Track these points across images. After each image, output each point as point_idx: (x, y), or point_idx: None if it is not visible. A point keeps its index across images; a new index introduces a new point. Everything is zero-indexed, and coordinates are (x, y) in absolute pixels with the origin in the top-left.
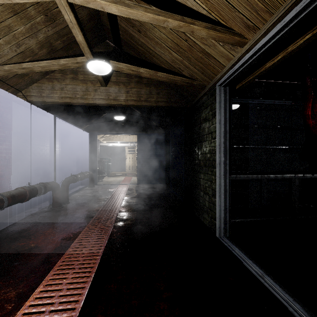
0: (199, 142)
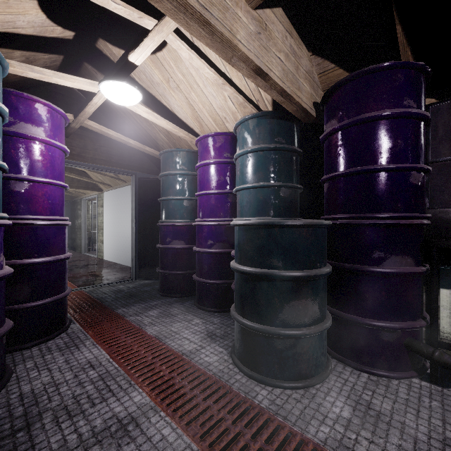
0: (77, 218)
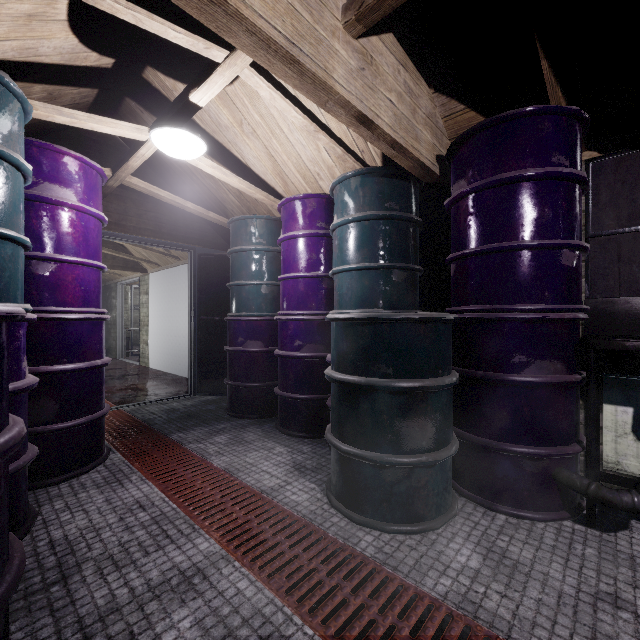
0: (111, 310)
